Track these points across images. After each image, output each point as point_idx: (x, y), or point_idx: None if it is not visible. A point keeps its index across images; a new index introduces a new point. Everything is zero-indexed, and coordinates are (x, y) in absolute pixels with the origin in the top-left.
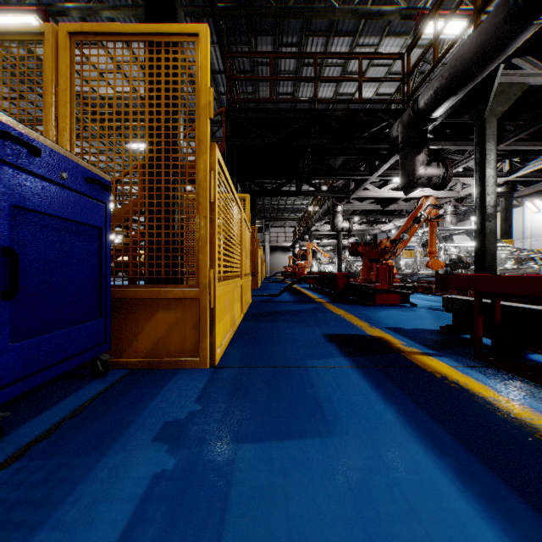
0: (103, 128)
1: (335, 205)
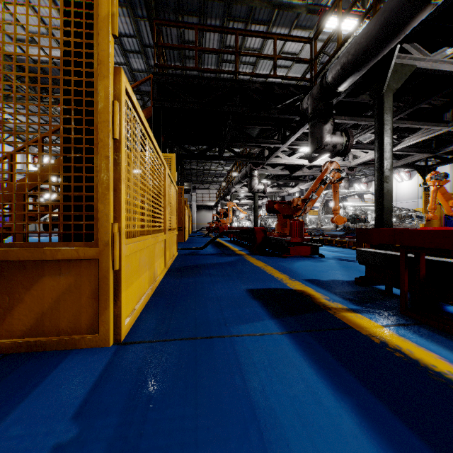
0: (36, 90)
1: (252, 169)
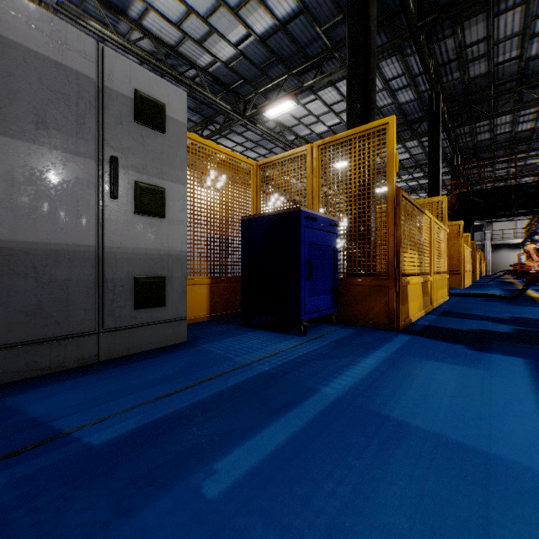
0: None
1: None
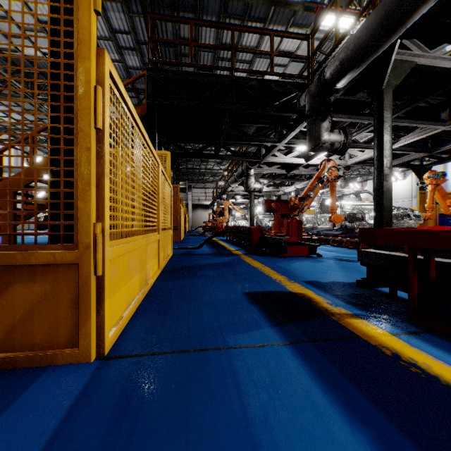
0: (29, 87)
1: (249, 168)
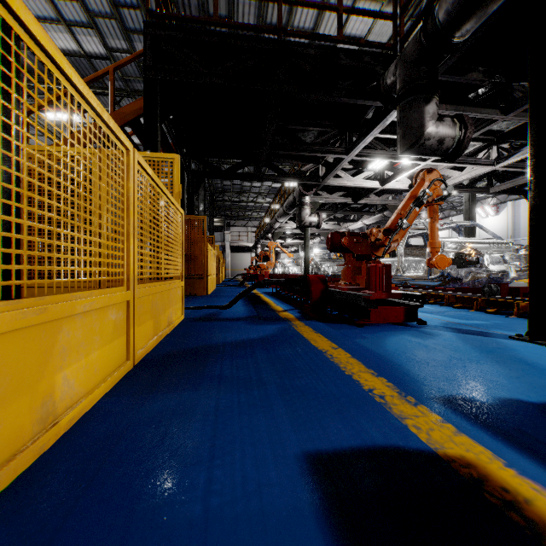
0: None
1: (302, 195)
